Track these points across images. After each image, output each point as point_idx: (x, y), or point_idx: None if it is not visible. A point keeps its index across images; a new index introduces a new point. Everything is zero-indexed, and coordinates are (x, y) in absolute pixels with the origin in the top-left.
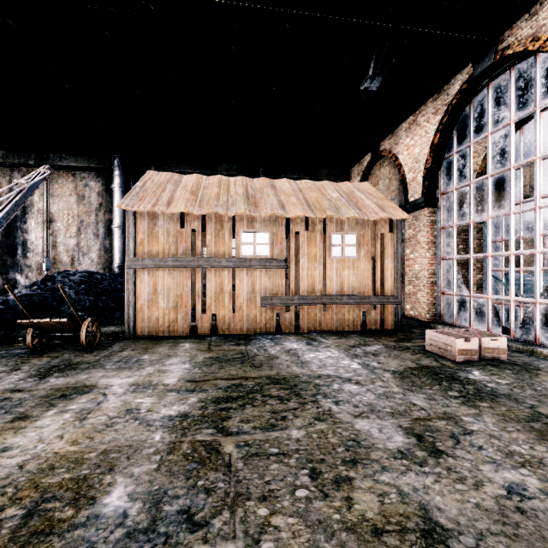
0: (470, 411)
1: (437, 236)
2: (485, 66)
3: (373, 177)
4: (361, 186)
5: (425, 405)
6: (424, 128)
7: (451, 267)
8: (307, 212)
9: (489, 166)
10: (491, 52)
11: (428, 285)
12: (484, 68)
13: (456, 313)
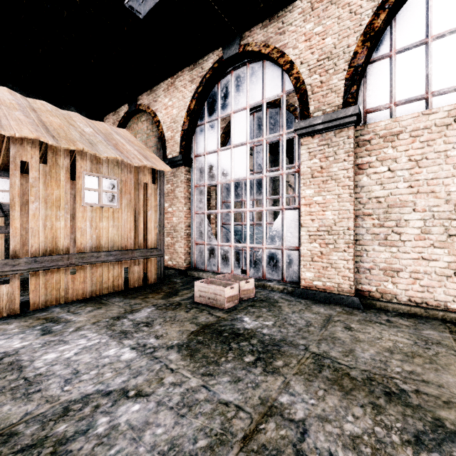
0: (278, 382)
1: (192, 193)
2: (232, 53)
3: (130, 130)
4: (120, 131)
5: (238, 397)
6: (181, 92)
7: (203, 220)
8: (44, 136)
9: (232, 139)
10: (236, 43)
11: (185, 236)
12: (231, 55)
13: (207, 260)
